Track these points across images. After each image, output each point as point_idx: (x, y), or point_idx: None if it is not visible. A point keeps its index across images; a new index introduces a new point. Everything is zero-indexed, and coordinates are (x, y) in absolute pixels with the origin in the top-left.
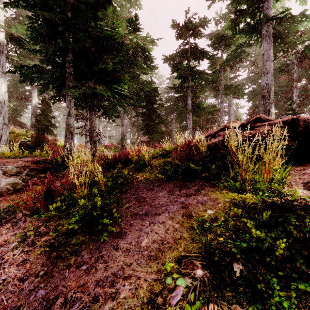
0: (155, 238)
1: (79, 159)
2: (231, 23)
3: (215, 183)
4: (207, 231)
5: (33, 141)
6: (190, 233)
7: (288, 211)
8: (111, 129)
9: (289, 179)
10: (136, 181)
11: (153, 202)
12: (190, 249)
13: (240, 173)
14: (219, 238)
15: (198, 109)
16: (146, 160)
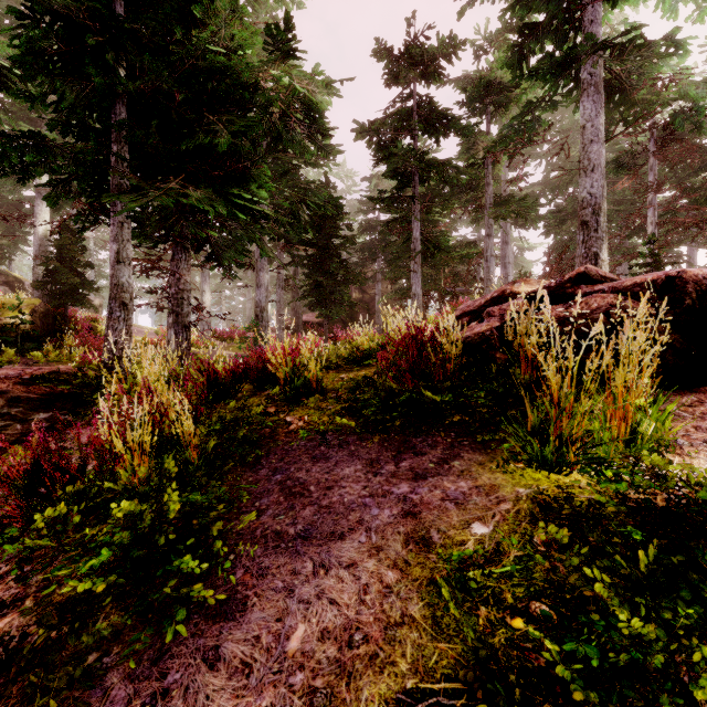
0: (329, 620)
1: (139, 374)
2: (511, 54)
3: (487, 439)
4: (477, 602)
5: (37, 323)
6: (428, 601)
7: (694, 534)
8: (233, 294)
9: (670, 430)
10: (284, 432)
11: (326, 496)
12: (430, 664)
13: (553, 420)
14: (511, 619)
15: (435, 251)
16: (312, 376)
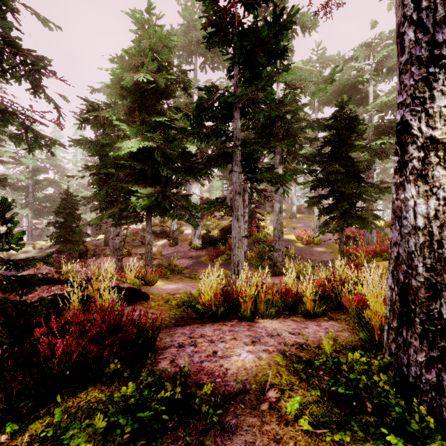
0: None
1: None
2: None
3: None
4: None
5: (223, 234)
6: None
7: None
8: None
9: None
10: None
11: None
12: None
13: None
14: None
15: None
16: None
